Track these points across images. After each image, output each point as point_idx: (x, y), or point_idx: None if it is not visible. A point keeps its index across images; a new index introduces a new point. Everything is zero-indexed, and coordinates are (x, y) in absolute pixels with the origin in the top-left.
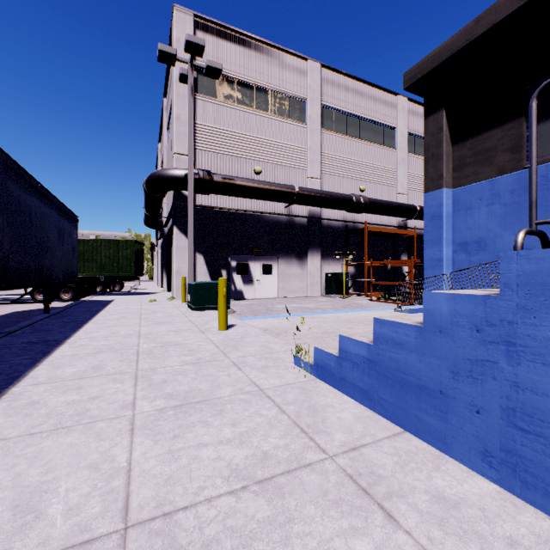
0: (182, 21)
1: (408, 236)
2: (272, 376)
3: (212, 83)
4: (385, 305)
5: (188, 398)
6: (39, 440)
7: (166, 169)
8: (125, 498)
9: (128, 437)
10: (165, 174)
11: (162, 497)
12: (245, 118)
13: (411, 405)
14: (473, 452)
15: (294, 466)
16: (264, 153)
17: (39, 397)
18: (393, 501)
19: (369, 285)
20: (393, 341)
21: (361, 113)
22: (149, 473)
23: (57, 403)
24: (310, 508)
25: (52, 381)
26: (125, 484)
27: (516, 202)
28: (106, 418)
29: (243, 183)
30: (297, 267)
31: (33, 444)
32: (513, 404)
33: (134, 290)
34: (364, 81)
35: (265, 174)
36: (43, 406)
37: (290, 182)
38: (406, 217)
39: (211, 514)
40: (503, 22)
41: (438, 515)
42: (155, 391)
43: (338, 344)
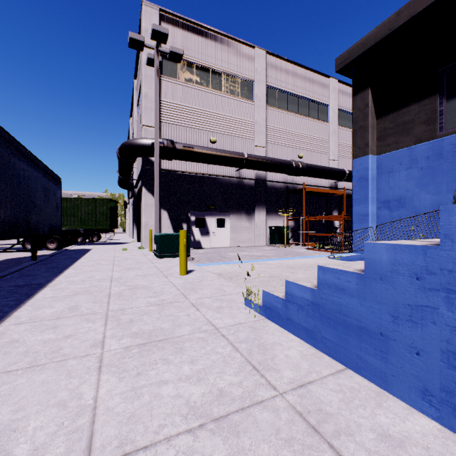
0: (149, 15)
1: (339, 195)
2: (226, 316)
3: (175, 67)
4: (320, 253)
5: (152, 336)
6: (15, 378)
7: (136, 139)
8: (89, 437)
9: (96, 375)
10: (135, 142)
11: (124, 436)
12: (202, 96)
13: (352, 344)
14: (412, 390)
15: (247, 403)
16: (218, 125)
17: (18, 336)
18: (341, 440)
19: (306, 236)
20: (335, 287)
21: (299, 93)
22: (113, 410)
23: (34, 341)
24: (264, 447)
25: (32, 320)
26: (90, 422)
27: (431, 166)
28: (77, 356)
29: (201, 150)
30: (246, 221)
31: (8, 382)
32: (453, 347)
33: (109, 241)
34: (302, 65)
35: (219, 143)
36: (21, 344)
37: (240, 150)
38: (337, 180)
39: (170, 454)
40: (420, 15)
41: (386, 454)
42: (122, 330)
43: (283, 287)
